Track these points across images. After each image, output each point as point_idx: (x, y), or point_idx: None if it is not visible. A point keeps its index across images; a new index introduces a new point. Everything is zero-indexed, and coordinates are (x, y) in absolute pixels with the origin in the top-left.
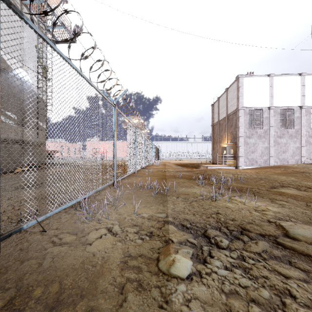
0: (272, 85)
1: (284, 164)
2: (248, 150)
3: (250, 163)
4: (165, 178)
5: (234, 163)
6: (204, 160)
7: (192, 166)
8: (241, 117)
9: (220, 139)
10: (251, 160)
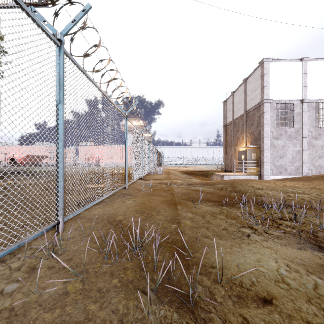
0: (305, 72)
1: (321, 172)
2: (275, 155)
3: (278, 171)
4: (175, 202)
5: (256, 171)
6: (213, 167)
7: (201, 174)
8: (266, 112)
9: (235, 142)
10: (279, 167)
